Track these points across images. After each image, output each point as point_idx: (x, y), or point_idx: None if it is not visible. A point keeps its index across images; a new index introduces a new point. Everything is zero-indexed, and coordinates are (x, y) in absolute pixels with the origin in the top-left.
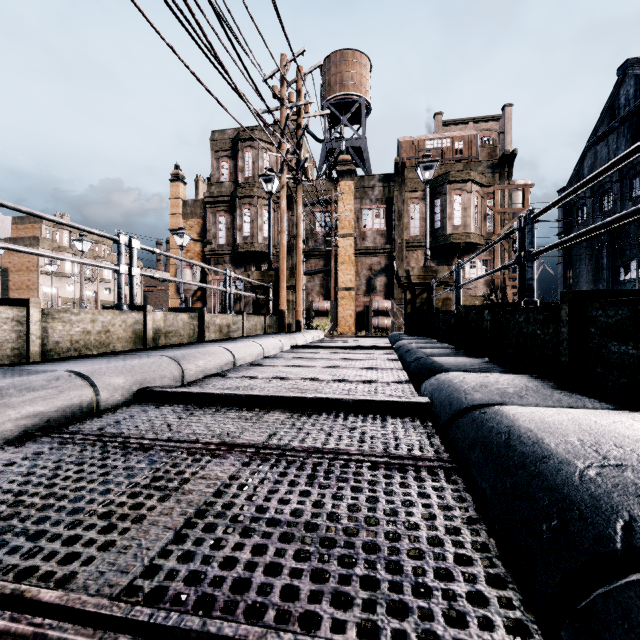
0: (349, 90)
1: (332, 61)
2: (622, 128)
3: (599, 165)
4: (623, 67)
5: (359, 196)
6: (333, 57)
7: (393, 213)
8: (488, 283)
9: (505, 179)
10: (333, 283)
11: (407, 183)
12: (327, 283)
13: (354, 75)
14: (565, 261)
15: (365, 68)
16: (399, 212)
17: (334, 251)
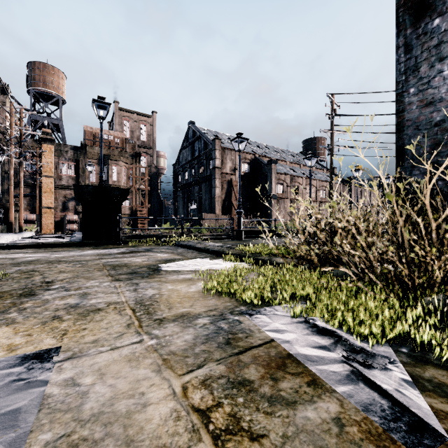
0: (50, 89)
1: (37, 66)
2: (190, 147)
3: (184, 159)
4: (189, 123)
5: (57, 155)
6: (38, 64)
7: (80, 168)
8: (130, 208)
9: (138, 162)
10: (38, 203)
11: (88, 154)
12: (33, 203)
13: (54, 81)
14: (175, 198)
15: (62, 79)
16: (84, 168)
17: (39, 184)
